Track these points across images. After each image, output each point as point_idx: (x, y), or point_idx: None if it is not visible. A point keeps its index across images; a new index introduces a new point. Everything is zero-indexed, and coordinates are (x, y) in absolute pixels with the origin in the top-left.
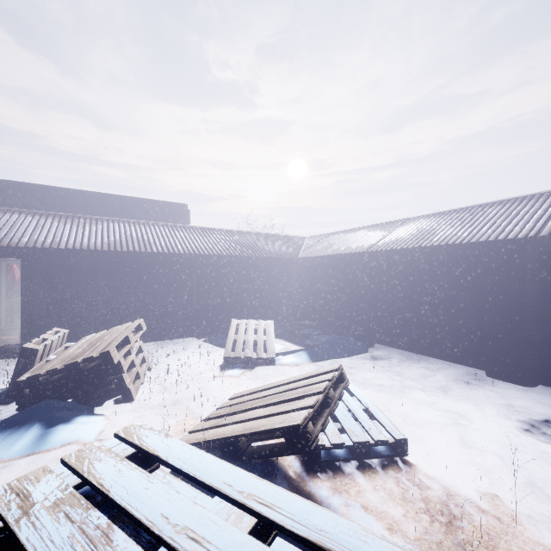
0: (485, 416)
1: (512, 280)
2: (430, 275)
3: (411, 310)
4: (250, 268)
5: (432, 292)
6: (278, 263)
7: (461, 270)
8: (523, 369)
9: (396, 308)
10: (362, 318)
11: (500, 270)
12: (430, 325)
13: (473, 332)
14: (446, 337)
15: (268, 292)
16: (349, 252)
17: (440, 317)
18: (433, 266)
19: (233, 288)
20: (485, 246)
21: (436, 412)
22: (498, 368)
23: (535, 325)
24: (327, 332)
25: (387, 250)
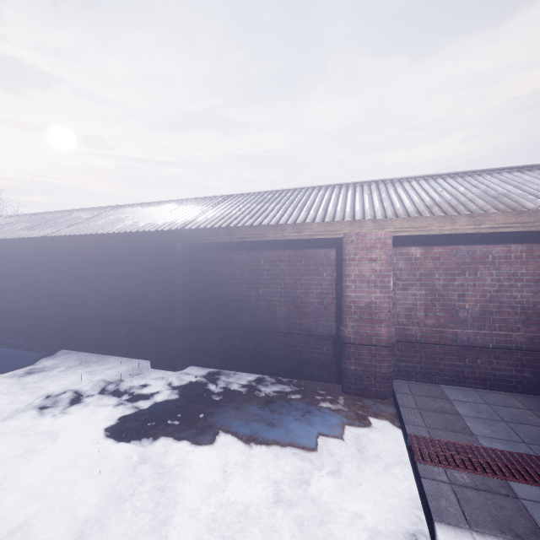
0: (92, 423)
1: (167, 270)
2: (114, 267)
3: (98, 306)
4: None
5: (116, 284)
6: None
7: (138, 261)
8: (173, 355)
9: (83, 305)
10: (41, 320)
11: (159, 261)
12: (114, 321)
13: (148, 324)
14: (127, 332)
15: None
16: (25, 236)
17: (121, 311)
18: (116, 256)
19: None
20: (150, 237)
21: (25, 440)
22: (157, 357)
23: (184, 312)
24: None
25: (68, 235)
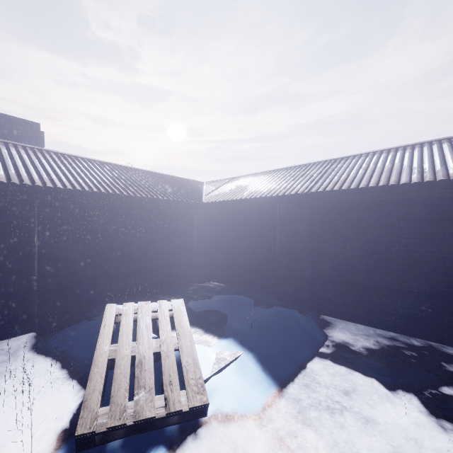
0: None
1: None
2: (407, 224)
3: (375, 271)
4: (137, 214)
5: (410, 246)
6: (177, 209)
7: None
8: None
9: (349, 268)
10: (302, 281)
11: None
12: (407, 292)
13: None
14: (434, 309)
15: (163, 247)
16: (280, 194)
17: (425, 281)
18: (411, 211)
19: (111, 244)
20: None
21: None
22: None
23: None
24: (251, 302)
25: (342, 189)
